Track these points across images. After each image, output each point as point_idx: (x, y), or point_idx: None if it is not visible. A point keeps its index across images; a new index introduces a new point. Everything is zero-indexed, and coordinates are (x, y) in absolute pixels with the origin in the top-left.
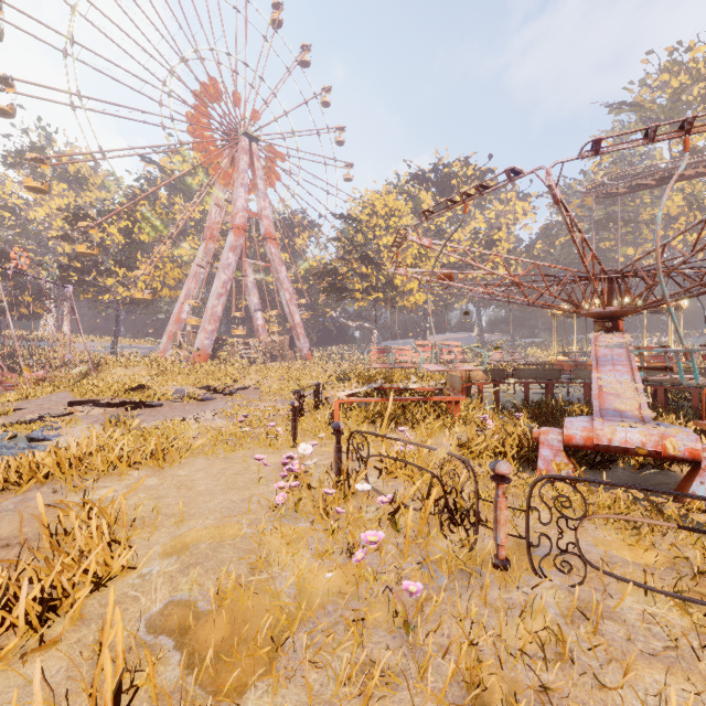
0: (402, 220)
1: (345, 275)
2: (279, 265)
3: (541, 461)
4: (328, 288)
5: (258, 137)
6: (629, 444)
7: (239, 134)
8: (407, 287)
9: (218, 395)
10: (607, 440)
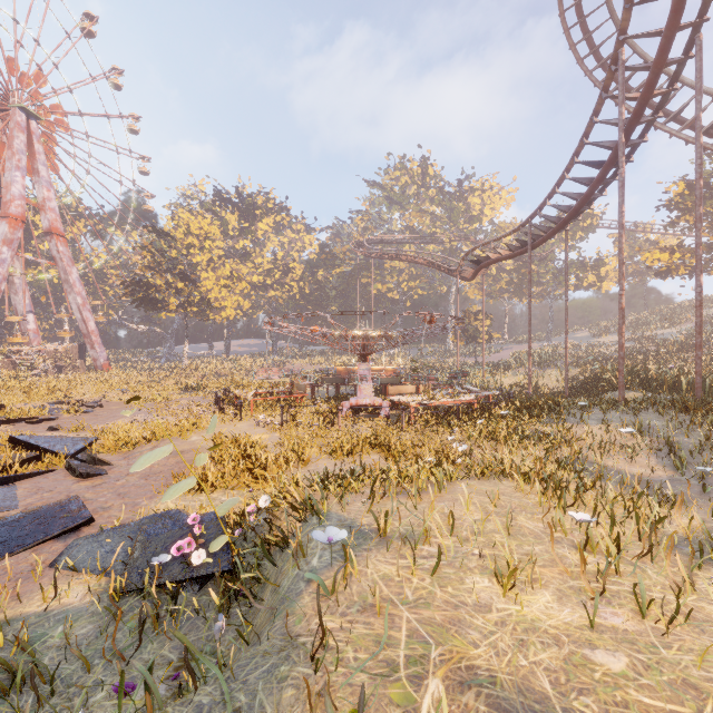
0: (215, 242)
1: (159, 287)
2: (69, 265)
3: (344, 413)
4: (139, 299)
5: (40, 116)
6: (367, 403)
7: (12, 104)
8: (222, 304)
9: (86, 408)
10: (361, 403)
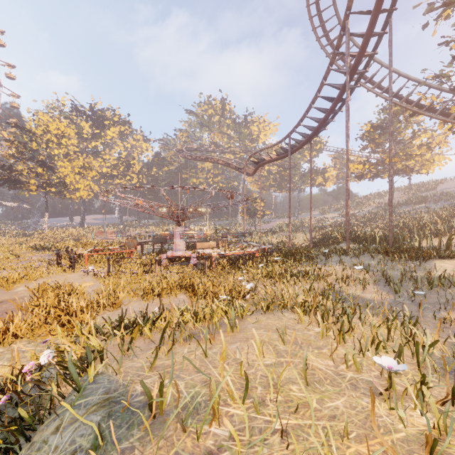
0: (70, 140)
1: (21, 171)
2: None
3: (162, 262)
4: (2, 179)
5: None
6: (180, 255)
7: None
8: (76, 186)
9: None
10: (176, 255)
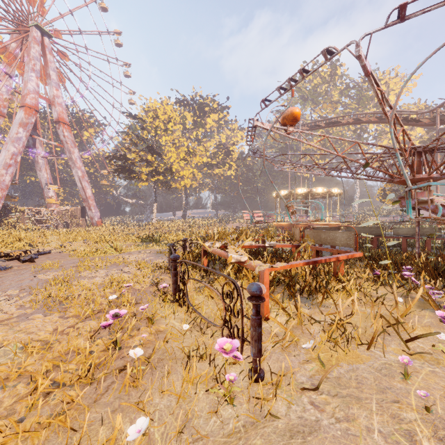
0: (176, 126)
1: (134, 160)
2: (72, 147)
3: None
4: (119, 169)
5: (51, 33)
6: None
7: (30, 24)
8: (181, 173)
9: (13, 262)
10: None
